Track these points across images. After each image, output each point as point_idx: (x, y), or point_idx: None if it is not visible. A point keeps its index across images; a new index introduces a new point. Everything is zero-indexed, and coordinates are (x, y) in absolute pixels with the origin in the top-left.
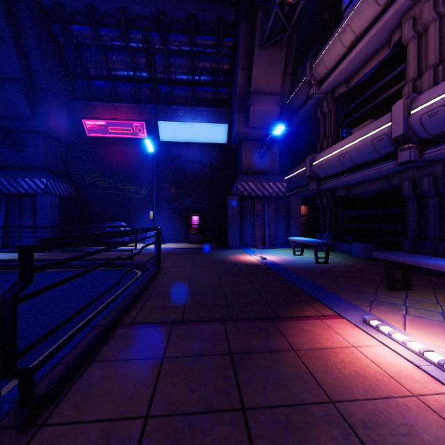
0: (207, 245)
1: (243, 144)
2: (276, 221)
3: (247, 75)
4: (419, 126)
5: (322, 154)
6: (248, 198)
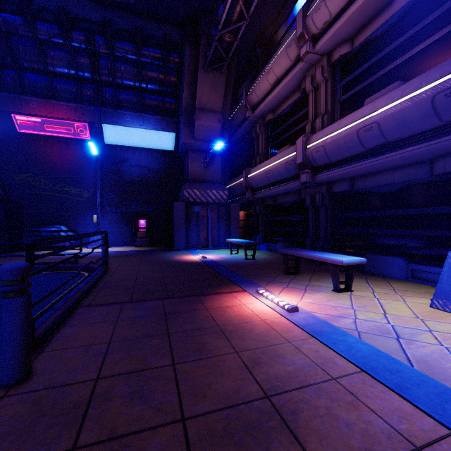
0: (154, 248)
1: (188, 154)
2: (218, 225)
3: (192, 92)
4: (311, 157)
5: (254, 169)
6: (193, 204)
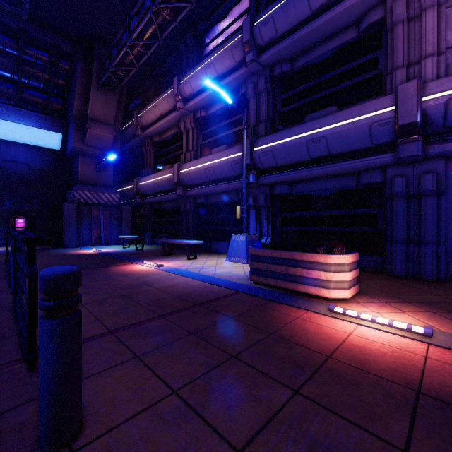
0: (39, 247)
1: (79, 158)
2: (111, 224)
3: (84, 102)
4: (182, 179)
5: (144, 179)
6: (85, 205)
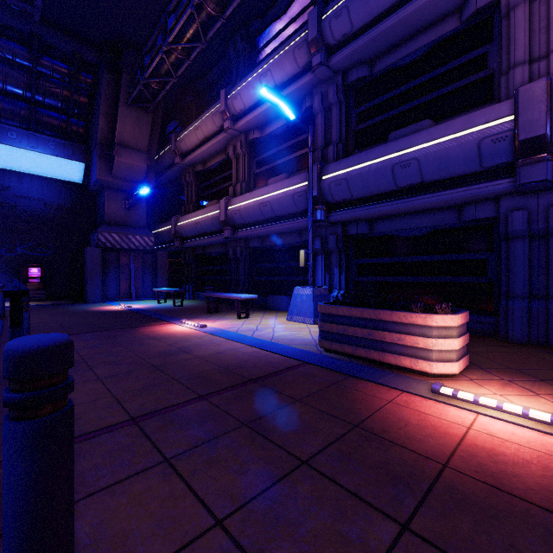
0: (56, 302)
1: (105, 193)
2: (143, 274)
3: (110, 123)
4: (231, 217)
5: (184, 218)
6: (112, 250)
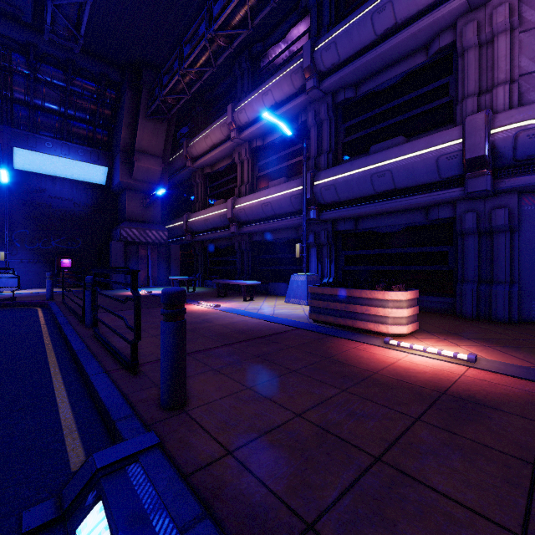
0: None
1: (126, 193)
2: (159, 264)
3: (131, 133)
4: (237, 215)
5: (194, 215)
6: (132, 243)
